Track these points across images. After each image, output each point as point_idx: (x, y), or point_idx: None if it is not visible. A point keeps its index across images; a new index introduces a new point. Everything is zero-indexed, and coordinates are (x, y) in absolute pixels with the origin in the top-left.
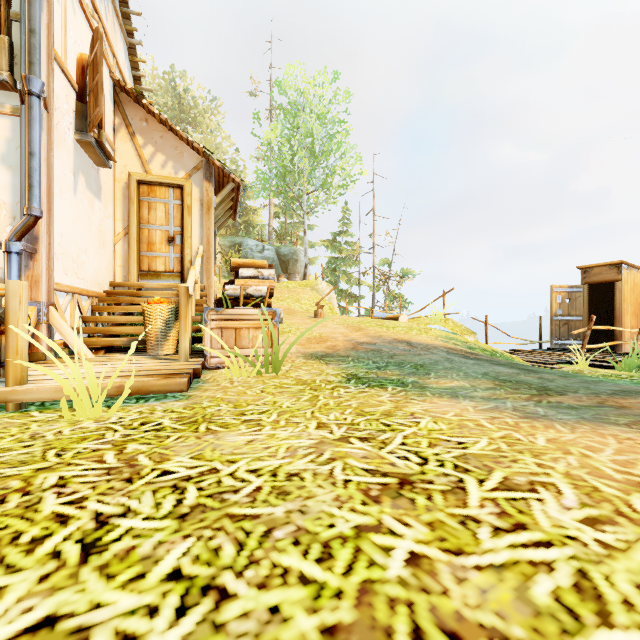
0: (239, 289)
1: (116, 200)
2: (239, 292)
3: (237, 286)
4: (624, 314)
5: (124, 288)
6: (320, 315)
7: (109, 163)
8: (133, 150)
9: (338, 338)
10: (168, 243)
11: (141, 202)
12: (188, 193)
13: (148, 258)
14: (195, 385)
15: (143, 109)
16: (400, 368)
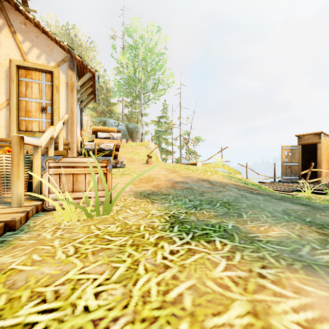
0: (94, 145)
1: (0, 79)
2: (94, 147)
3: (93, 143)
4: (322, 162)
5: (7, 143)
6: (150, 162)
7: None
8: (14, 44)
9: (161, 178)
10: (41, 111)
11: (20, 81)
12: (56, 77)
13: (25, 121)
14: (12, 236)
15: (22, 15)
16: (213, 207)
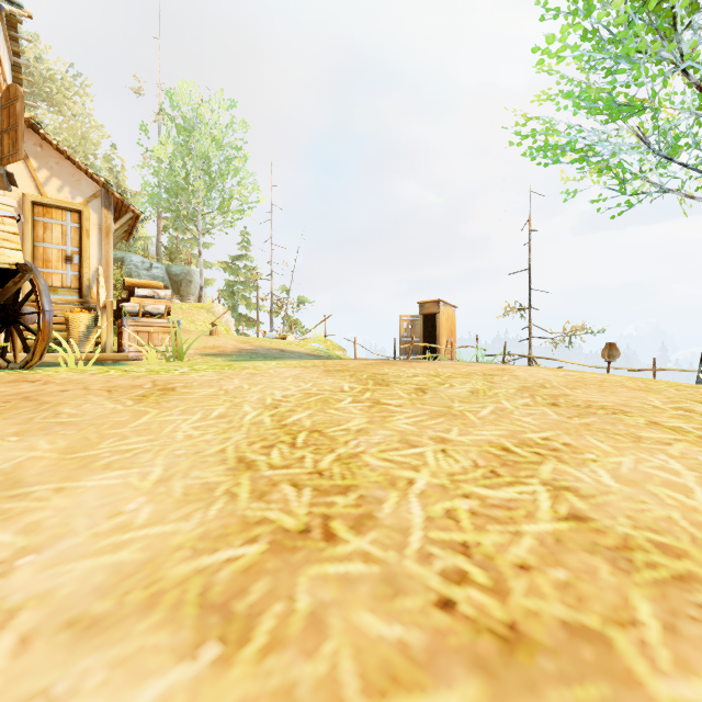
0: (138, 307)
1: None
2: (138, 309)
3: (136, 304)
4: (442, 336)
5: None
6: (215, 333)
7: (10, 188)
8: (26, 172)
9: (228, 347)
10: (66, 262)
11: (36, 222)
12: (87, 218)
13: (44, 274)
14: (124, 365)
15: (37, 135)
16: (265, 358)
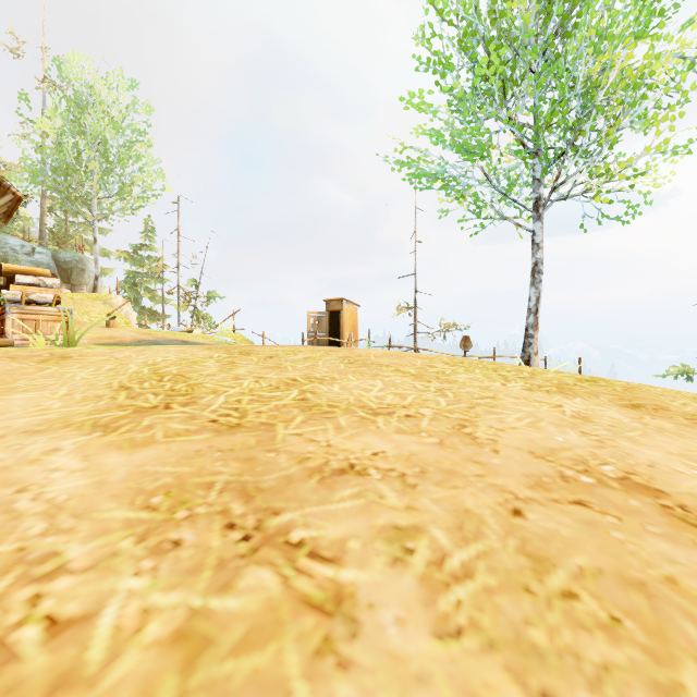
0: (20, 295)
1: None
2: (20, 297)
3: (17, 292)
4: (345, 332)
5: None
6: (113, 325)
7: None
8: None
9: (127, 337)
10: None
11: None
12: None
13: None
14: None
15: None
16: None
